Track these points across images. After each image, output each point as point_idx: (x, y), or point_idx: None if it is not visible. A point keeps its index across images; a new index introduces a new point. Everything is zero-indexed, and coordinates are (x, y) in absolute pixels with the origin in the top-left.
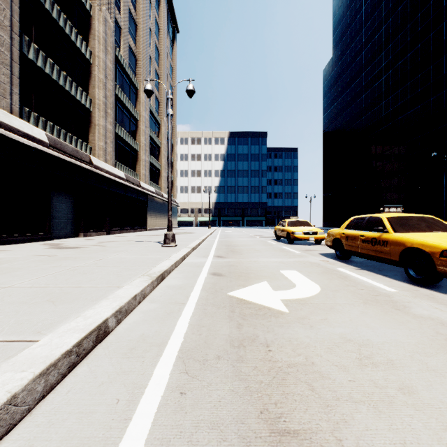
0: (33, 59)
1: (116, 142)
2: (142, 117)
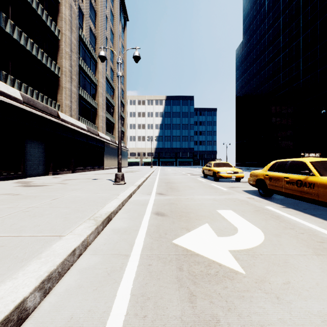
0: (9, 32)
1: (80, 101)
2: (100, 83)
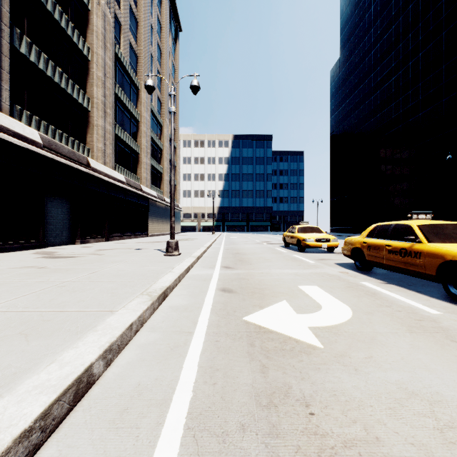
0: (25, 54)
1: (116, 143)
2: (144, 118)
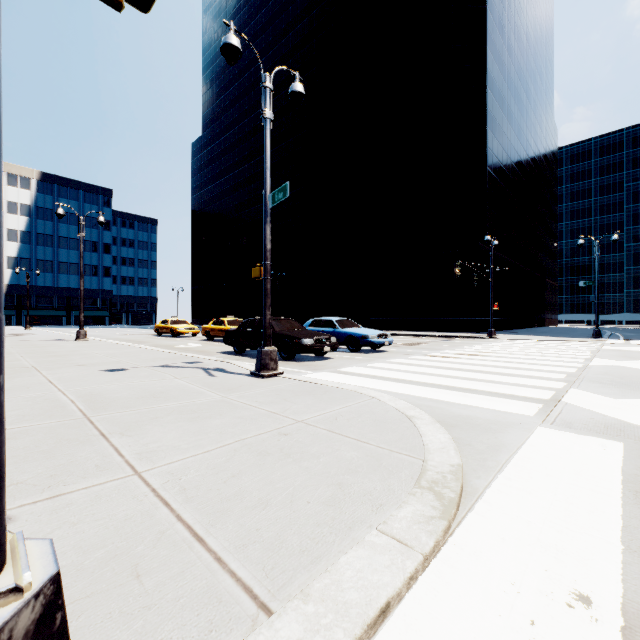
0: None
1: None
2: None
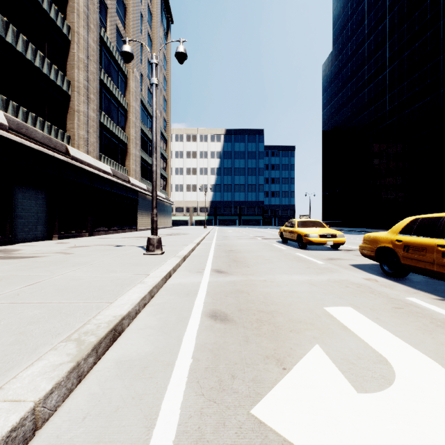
0: None
1: (102, 132)
2: (132, 108)
